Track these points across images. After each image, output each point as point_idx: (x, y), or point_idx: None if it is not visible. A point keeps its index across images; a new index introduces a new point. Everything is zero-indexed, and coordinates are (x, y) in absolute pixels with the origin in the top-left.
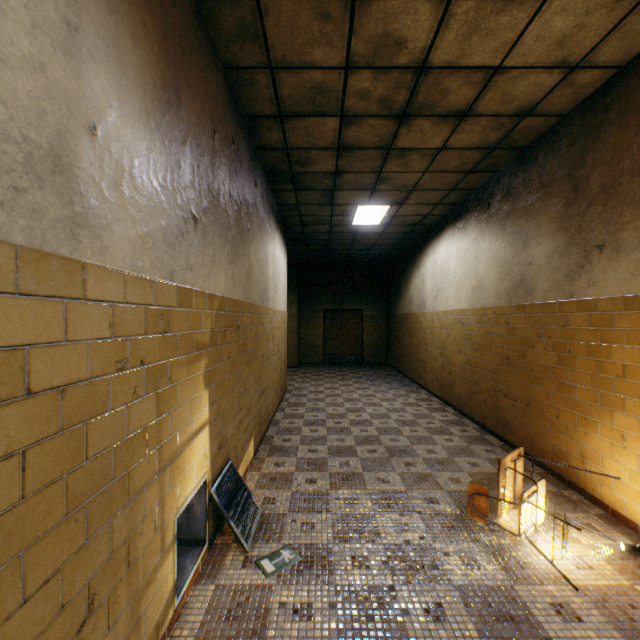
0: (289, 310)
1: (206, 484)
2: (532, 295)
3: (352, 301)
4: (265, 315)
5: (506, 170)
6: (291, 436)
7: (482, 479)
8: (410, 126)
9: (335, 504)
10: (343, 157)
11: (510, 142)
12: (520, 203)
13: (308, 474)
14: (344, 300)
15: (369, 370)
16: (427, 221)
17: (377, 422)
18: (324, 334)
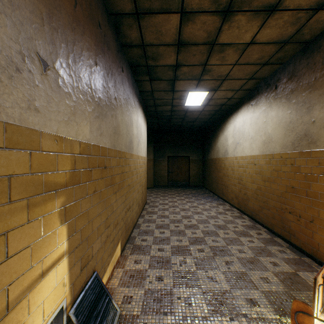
0: (148, 156)
1: (63, 310)
2: (316, 144)
3: (183, 151)
4: (130, 159)
5: (291, 61)
6: (147, 237)
7: (285, 279)
8: (231, 22)
9: (177, 305)
10: (181, 52)
11: (300, 36)
12: (304, 81)
13: (157, 271)
14: (179, 151)
15: (193, 190)
16: (230, 102)
17: (202, 226)
18: (168, 169)
